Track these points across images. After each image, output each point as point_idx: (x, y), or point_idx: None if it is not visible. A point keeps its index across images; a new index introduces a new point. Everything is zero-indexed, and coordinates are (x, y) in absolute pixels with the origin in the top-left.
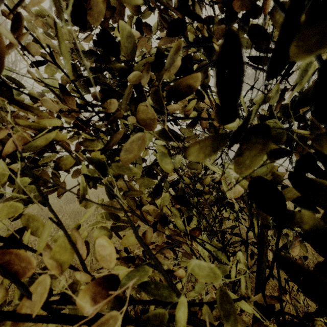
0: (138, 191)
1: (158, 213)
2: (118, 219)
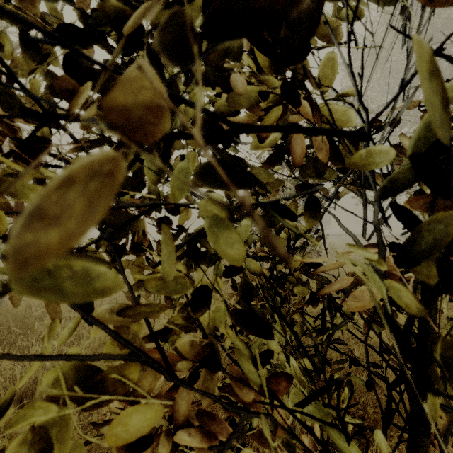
0: (151, 306)
1: (201, 345)
2: (93, 381)
